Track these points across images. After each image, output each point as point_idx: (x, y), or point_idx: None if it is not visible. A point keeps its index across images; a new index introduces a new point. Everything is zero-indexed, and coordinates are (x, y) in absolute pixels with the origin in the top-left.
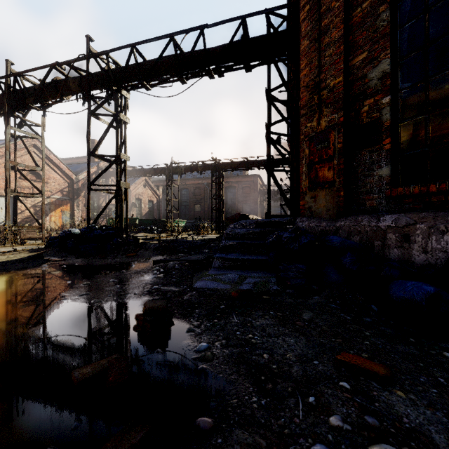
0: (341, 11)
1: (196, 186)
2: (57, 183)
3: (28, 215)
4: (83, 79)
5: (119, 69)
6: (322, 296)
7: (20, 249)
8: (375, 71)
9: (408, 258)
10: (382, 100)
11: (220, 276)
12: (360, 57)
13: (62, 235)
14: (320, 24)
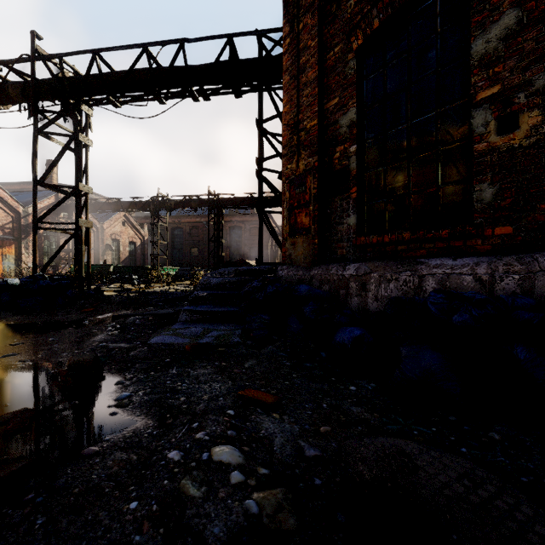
0: (316, 52)
1: (192, 226)
2: None
3: None
4: (28, 86)
5: (78, 78)
6: (275, 345)
7: None
8: (345, 118)
9: (365, 306)
10: (350, 149)
11: (183, 330)
12: (333, 102)
13: None
14: (299, 61)
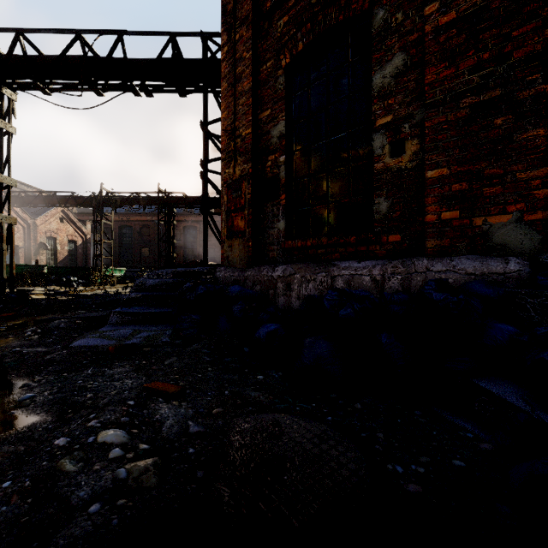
0: (250, 64)
1: (143, 224)
2: None
3: None
4: None
5: None
6: (201, 343)
7: None
8: (276, 129)
9: (290, 304)
10: (280, 158)
11: (111, 332)
12: (266, 113)
13: None
14: (236, 71)
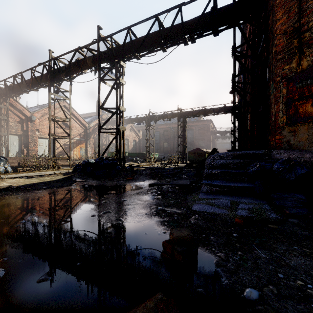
0: None
1: (164, 130)
2: (77, 129)
3: (61, 150)
4: (95, 57)
5: (119, 47)
6: None
7: (57, 172)
8: None
9: None
10: None
11: (212, 200)
12: None
13: (83, 163)
14: None
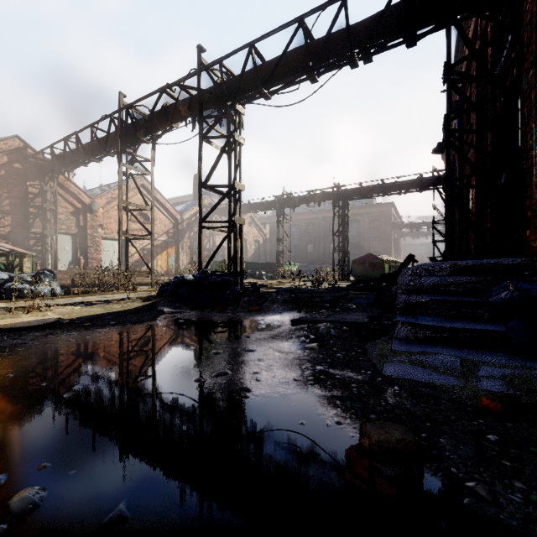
0: None
1: (308, 222)
2: (163, 224)
3: (137, 258)
4: (194, 100)
5: (233, 79)
6: None
7: (132, 296)
8: None
9: None
10: None
11: (422, 356)
12: None
13: (175, 281)
14: None
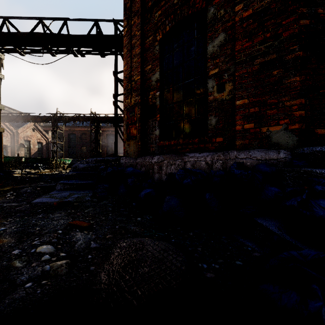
0: (139, 38)
1: (82, 133)
2: None
3: None
4: None
5: None
6: (108, 200)
7: None
8: (154, 77)
9: (161, 178)
10: (156, 93)
11: (56, 194)
12: (149, 67)
13: None
14: (131, 42)
